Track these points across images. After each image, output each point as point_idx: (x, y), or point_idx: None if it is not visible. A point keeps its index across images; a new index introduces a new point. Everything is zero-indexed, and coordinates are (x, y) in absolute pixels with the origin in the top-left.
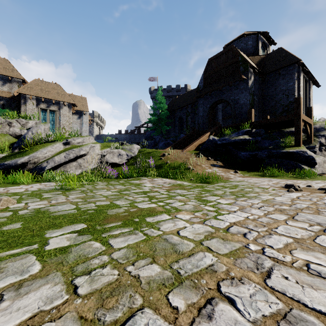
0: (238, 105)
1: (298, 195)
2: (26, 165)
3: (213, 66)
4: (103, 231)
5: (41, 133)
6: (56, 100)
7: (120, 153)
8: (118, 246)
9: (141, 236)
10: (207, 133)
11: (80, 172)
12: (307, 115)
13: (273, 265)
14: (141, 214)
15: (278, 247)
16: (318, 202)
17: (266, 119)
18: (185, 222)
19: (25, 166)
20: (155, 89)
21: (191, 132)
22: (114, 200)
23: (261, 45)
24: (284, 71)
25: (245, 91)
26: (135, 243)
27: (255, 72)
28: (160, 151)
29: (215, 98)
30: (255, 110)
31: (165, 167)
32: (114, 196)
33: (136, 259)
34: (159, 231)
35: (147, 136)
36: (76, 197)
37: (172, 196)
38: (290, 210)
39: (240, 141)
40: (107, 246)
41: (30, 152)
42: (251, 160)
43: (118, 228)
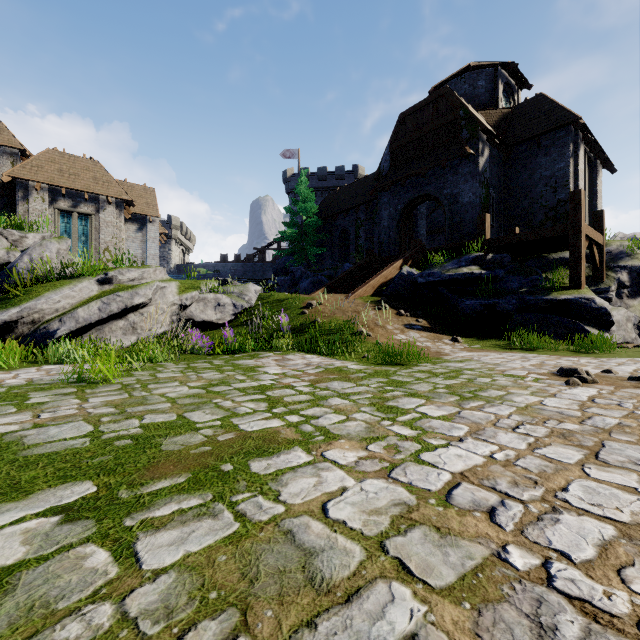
0: (459, 207)
1: (590, 393)
2: (14, 327)
3: (409, 128)
4: (133, 505)
5: (51, 259)
6: (91, 192)
7: (221, 302)
8: (157, 564)
9: (228, 523)
10: (397, 262)
11: (133, 341)
12: (594, 226)
13: (586, 634)
14: (243, 449)
15: (585, 556)
16: (639, 411)
17: (513, 235)
18: (345, 473)
19: (11, 329)
20: (295, 174)
21: (365, 259)
22: (188, 410)
23: (503, 88)
24: (549, 139)
25: (473, 179)
26: (204, 551)
27: (492, 141)
28: (302, 297)
29: (413, 191)
30: (492, 216)
31: (312, 331)
32: (191, 400)
33: (193, 617)
34: (277, 503)
35: (279, 267)
36: (103, 403)
37: (320, 399)
38: (584, 433)
39: (463, 277)
40: (124, 564)
41: (23, 299)
42: (485, 316)
43: (173, 497)
